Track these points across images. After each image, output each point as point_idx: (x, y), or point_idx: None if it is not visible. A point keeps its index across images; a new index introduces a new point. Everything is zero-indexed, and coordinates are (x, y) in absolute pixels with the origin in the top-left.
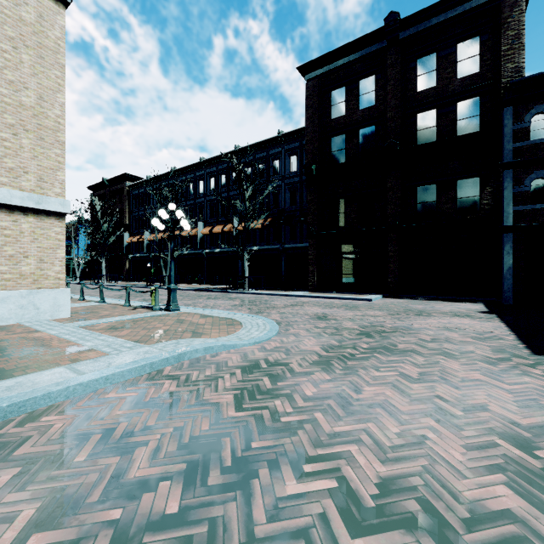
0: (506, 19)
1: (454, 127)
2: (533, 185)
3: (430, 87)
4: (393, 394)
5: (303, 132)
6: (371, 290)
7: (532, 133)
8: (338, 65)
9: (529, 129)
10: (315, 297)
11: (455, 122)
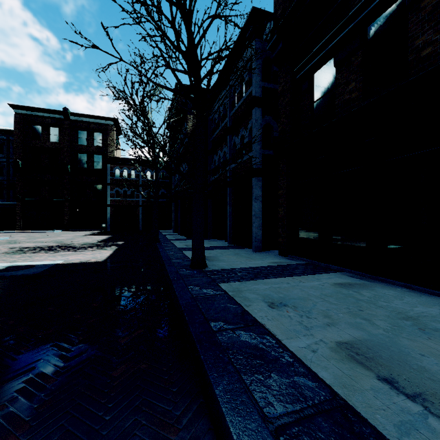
0: (109, 133)
1: (93, 164)
2: (116, 192)
3: (84, 145)
4: (43, 239)
5: (10, 132)
6: (57, 228)
7: (116, 175)
8: (37, 115)
9: (115, 173)
10: (22, 233)
11: (93, 162)
